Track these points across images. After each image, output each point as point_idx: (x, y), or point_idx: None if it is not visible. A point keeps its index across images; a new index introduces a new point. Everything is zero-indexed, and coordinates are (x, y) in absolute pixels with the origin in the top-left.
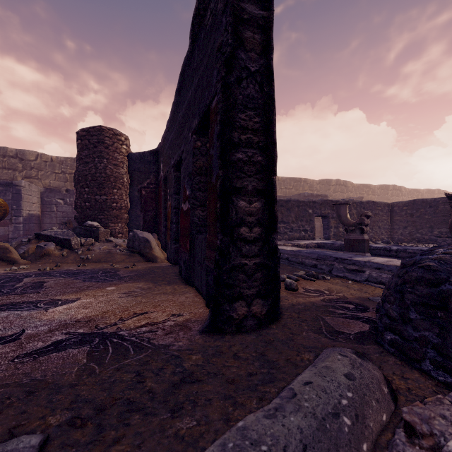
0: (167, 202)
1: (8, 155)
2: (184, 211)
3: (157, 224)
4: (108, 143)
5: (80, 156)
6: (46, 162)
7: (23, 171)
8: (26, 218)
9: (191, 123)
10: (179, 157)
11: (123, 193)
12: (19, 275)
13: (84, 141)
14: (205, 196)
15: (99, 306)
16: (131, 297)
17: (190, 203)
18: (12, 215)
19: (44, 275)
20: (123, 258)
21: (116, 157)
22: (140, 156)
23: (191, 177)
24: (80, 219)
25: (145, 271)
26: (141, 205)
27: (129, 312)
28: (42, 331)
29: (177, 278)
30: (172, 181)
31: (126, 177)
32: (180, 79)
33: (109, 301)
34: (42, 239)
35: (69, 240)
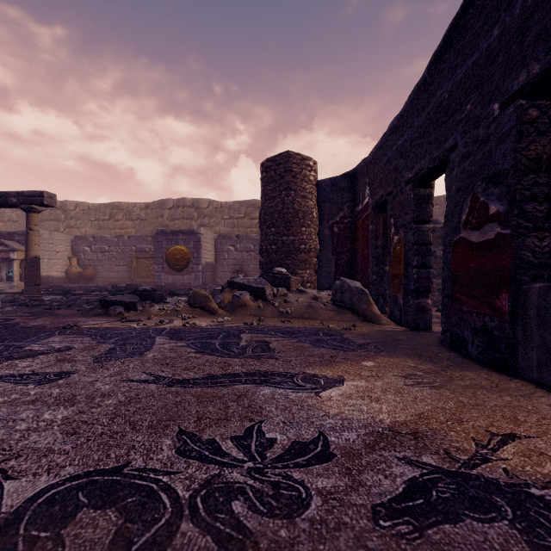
0: (378, 239)
1: (186, 205)
2: (476, 243)
3: (352, 270)
4: (295, 170)
5: (265, 191)
6: (216, 209)
7: (198, 220)
8: (204, 266)
9: (502, 83)
10: (434, 162)
11: (313, 231)
12: (231, 329)
13: (269, 173)
14: (542, 211)
15: (393, 399)
16: (429, 388)
17: (509, 225)
18: (193, 263)
19: (258, 332)
20: (329, 314)
21: (304, 187)
22: (331, 183)
23: (497, 181)
24: (266, 265)
25: (383, 337)
26: (332, 246)
27: (473, 427)
28: (354, 444)
29: (459, 356)
30: (409, 204)
31: (316, 211)
32: (451, 29)
33: (399, 392)
34: (235, 287)
35: (263, 289)
